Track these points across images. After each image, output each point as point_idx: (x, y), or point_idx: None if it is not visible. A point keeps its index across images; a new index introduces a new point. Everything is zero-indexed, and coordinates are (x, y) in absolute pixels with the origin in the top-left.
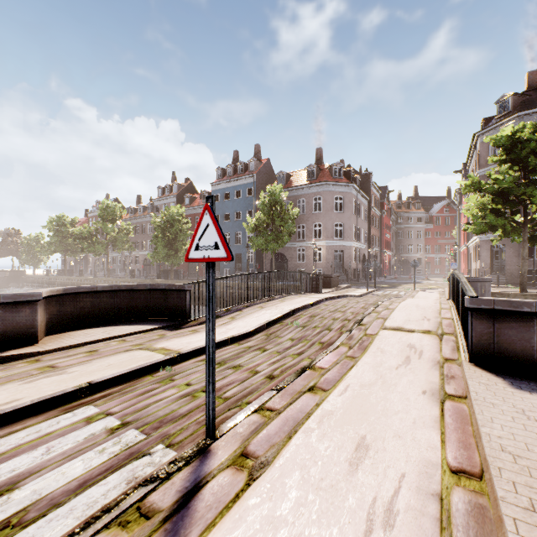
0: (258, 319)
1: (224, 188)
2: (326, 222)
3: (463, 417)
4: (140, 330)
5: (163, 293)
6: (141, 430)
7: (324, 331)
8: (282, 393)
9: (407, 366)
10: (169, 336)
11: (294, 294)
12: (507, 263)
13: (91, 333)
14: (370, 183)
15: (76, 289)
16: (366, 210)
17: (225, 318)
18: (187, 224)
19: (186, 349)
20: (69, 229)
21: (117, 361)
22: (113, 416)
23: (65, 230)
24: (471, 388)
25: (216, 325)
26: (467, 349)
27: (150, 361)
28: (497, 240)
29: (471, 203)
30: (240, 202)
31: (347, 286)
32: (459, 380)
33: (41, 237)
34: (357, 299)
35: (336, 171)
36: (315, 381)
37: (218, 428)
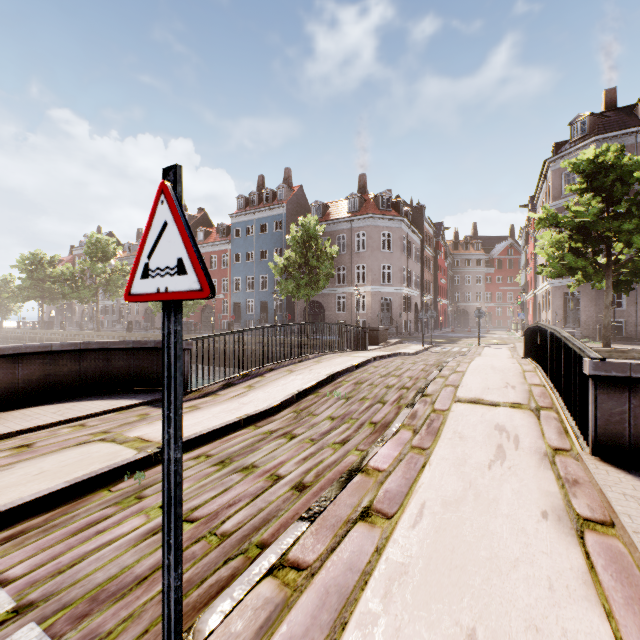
0: (284, 388)
1: (246, 220)
2: (372, 264)
3: (628, 570)
4: (112, 407)
5: (152, 353)
6: (47, 626)
7: (375, 405)
8: (317, 526)
9: (503, 462)
10: (153, 416)
11: (333, 353)
12: (583, 313)
13: (35, 414)
14: (423, 218)
15: (17, 348)
16: (418, 249)
17: (239, 387)
18: None
19: None
20: (47, 270)
21: (56, 464)
22: (6, 588)
23: (41, 271)
24: (619, 508)
25: (225, 398)
26: (583, 433)
27: (111, 463)
28: (574, 285)
29: (544, 241)
30: (266, 238)
31: (398, 341)
32: (588, 488)
33: (11, 280)
34: (413, 358)
35: (383, 202)
36: (371, 496)
37: (193, 625)
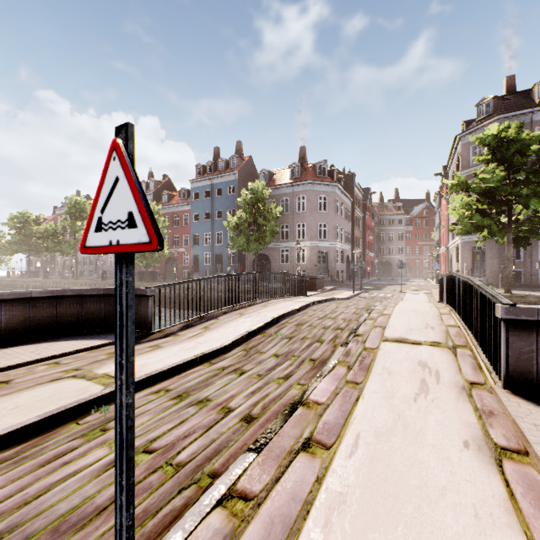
0: (235, 329)
1: (204, 185)
2: (310, 222)
3: None
4: (84, 347)
5: None
6: None
7: (314, 344)
8: (263, 457)
9: (427, 395)
10: None
11: (277, 298)
12: (487, 264)
13: (15, 353)
14: (353, 184)
15: (0, 295)
16: (349, 210)
17: (196, 328)
18: (164, 222)
19: (137, 375)
20: (33, 227)
21: (30, 399)
22: None
23: (28, 228)
24: (531, 437)
25: (184, 338)
26: (495, 369)
27: (80, 398)
28: (481, 241)
29: (455, 203)
30: (221, 201)
31: (333, 288)
32: (502, 418)
33: (2, 236)
34: (346, 302)
35: (320, 170)
36: (311, 428)
37: None
